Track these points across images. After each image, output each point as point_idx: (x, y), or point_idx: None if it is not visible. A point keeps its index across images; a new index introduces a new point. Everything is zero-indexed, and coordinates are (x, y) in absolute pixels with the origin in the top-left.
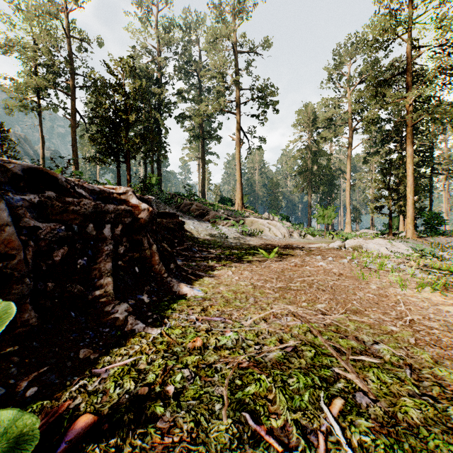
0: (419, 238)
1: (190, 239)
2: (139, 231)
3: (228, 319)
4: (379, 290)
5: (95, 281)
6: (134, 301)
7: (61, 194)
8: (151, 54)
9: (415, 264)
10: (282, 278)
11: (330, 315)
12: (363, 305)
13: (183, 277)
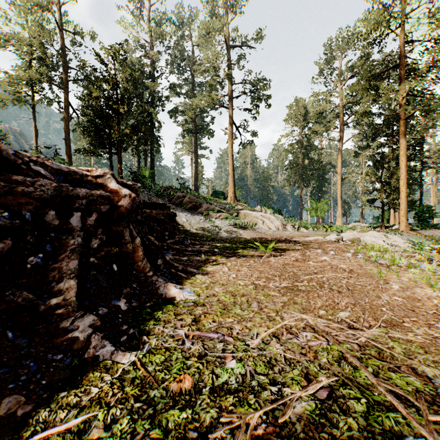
0: (412, 231)
1: (182, 232)
2: (119, 222)
3: (228, 336)
4: (404, 291)
5: (52, 285)
6: (107, 310)
7: (8, 170)
8: (144, 48)
9: (423, 258)
10: (286, 276)
11: (360, 329)
12: (396, 313)
13: (172, 275)
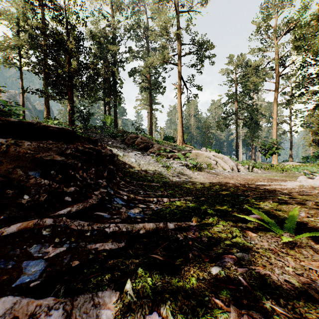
0: None
1: (127, 175)
2: None
3: None
4: None
5: None
6: None
7: None
8: (108, 18)
9: None
10: None
11: None
12: None
13: None
